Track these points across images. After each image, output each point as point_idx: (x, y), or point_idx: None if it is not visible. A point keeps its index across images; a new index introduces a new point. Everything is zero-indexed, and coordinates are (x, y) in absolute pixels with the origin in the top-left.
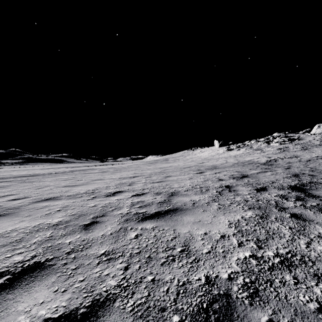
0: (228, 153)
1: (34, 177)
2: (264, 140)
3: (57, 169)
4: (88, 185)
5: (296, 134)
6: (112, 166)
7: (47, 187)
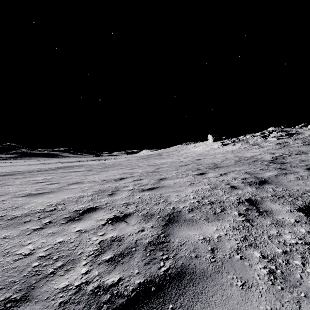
0: (224, 148)
1: (7, 177)
2: (259, 134)
3: (45, 165)
4: (57, 194)
5: (293, 129)
6: (103, 162)
7: (2, 196)
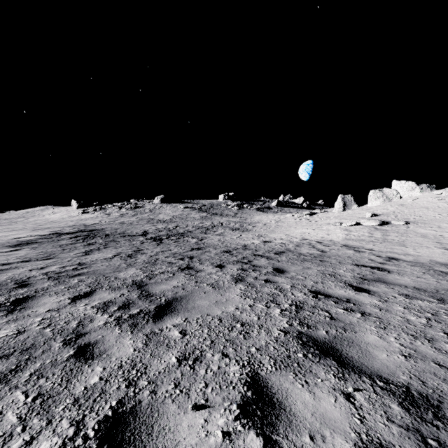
0: (81, 216)
1: None
2: (120, 205)
3: None
4: None
5: (145, 202)
6: None
7: None
